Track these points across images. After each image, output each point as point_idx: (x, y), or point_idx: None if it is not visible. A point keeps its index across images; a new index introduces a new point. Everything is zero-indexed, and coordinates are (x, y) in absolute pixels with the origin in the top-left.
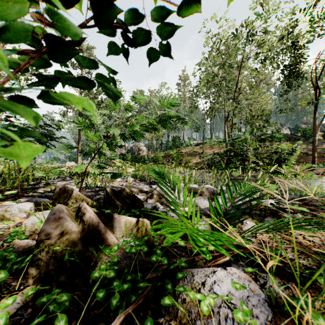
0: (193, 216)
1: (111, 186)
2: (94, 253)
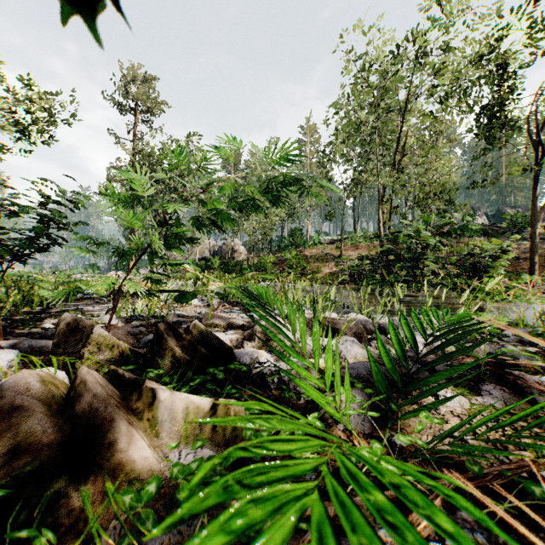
0: (337, 385)
1: (180, 314)
2: (90, 509)
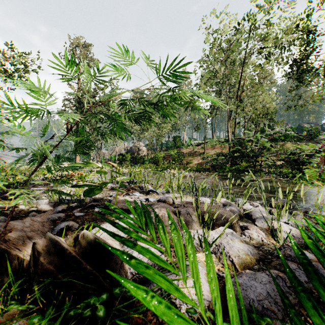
0: None
1: (96, 198)
2: None
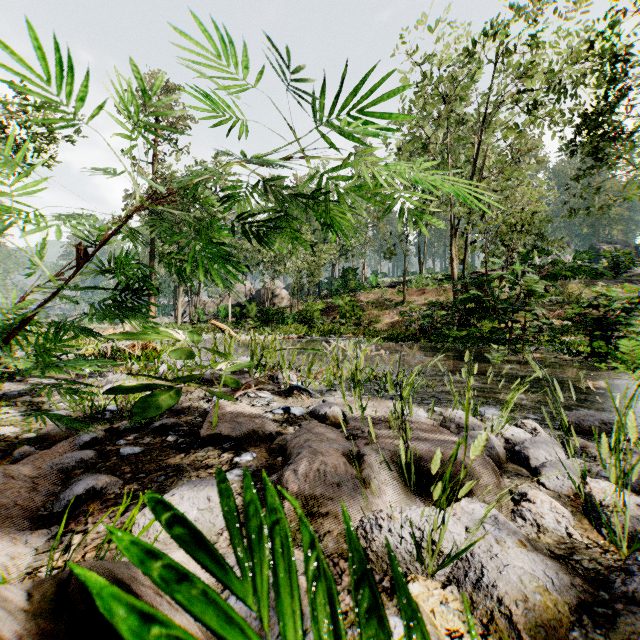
0: None
1: (174, 408)
2: None
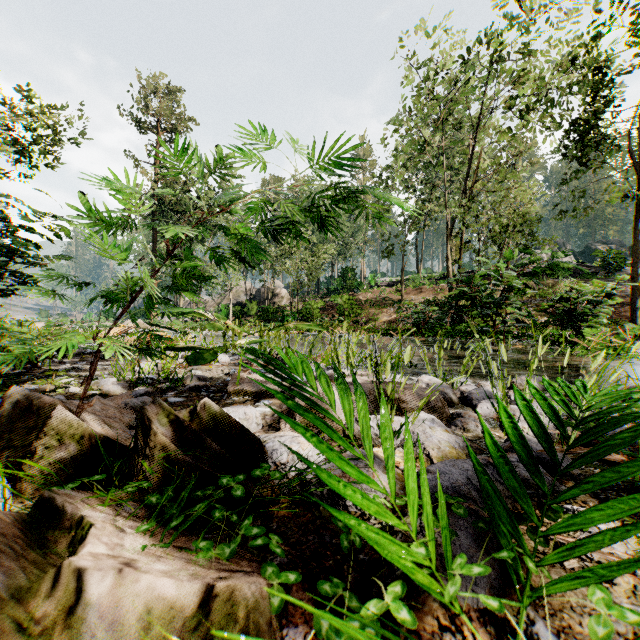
0: (430, 521)
1: (201, 377)
2: None
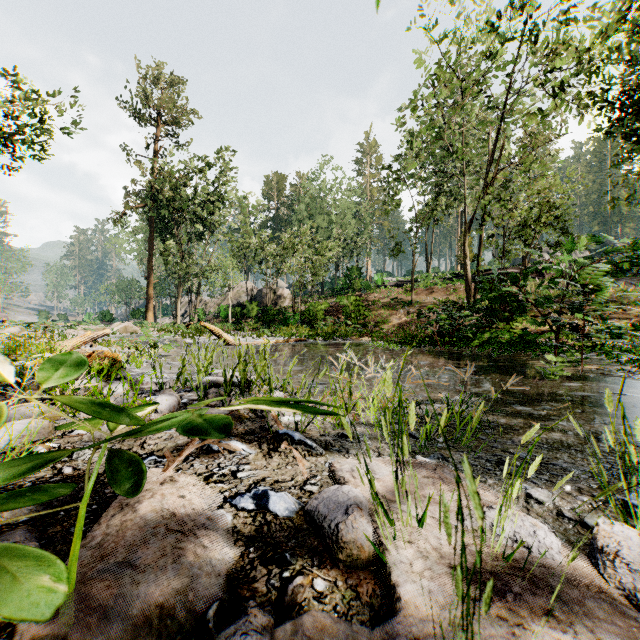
0: None
1: None
2: None
